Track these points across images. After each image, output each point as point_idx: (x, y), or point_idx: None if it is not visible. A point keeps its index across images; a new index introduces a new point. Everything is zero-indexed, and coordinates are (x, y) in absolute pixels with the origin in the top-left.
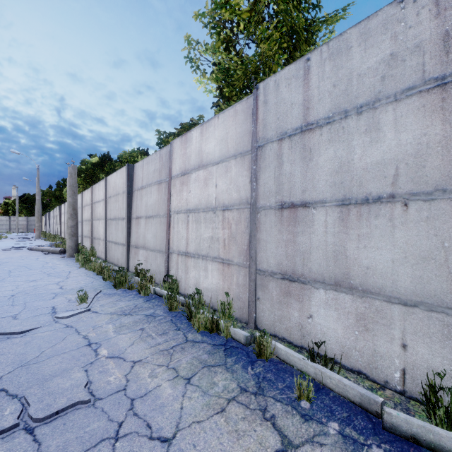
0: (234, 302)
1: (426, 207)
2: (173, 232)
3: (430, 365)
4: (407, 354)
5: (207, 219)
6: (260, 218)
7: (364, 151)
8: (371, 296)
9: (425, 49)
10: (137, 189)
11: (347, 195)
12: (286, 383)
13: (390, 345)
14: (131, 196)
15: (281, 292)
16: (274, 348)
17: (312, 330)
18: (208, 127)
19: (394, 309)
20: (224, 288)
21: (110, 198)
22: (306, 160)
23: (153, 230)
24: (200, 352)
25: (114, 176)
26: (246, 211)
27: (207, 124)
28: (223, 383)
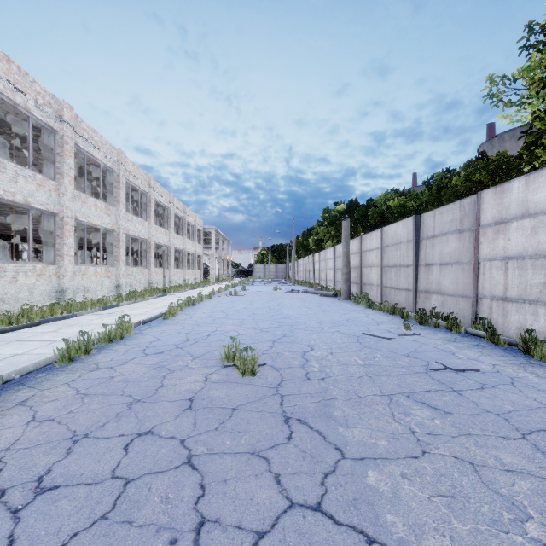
0: None
1: None
2: (483, 278)
3: None
4: None
5: (537, 266)
6: None
7: None
8: None
9: None
10: (426, 238)
11: None
12: None
13: None
14: (418, 245)
15: None
16: None
17: None
18: (537, 177)
19: None
20: None
21: (388, 247)
22: None
23: (452, 276)
24: None
25: (394, 226)
26: None
27: (536, 175)
28: None
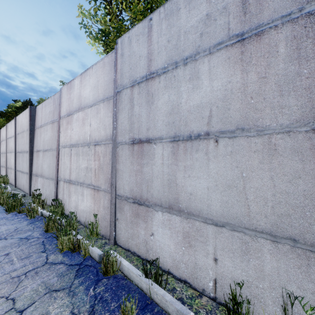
0: (101, 222)
1: (231, 143)
2: (61, 163)
3: (233, 276)
4: (218, 266)
5: (84, 152)
6: (118, 152)
7: (188, 96)
8: (193, 218)
9: (230, 10)
10: (37, 127)
11: (177, 133)
12: (119, 302)
13: (206, 258)
14: (33, 133)
15: (132, 213)
16: (119, 265)
17: (153, 246)
18: (85, 76)
19: (209, 229)
20: (94, 210)
21: (18, 134)
22: (149, 103)
23: (48, 161)
24: (52, 275)
25: (21, 116)
26: (110, 146)
27: (85, 74)
28: (57, 311)
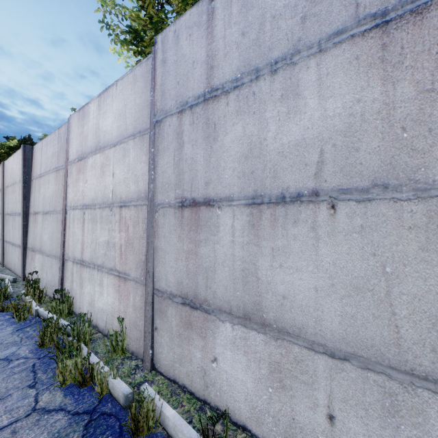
0: (130, 331)
1: (361, 212)
2: (68, 233)
3: None
4: (335, 430)
5: (104, 218)
6: (158, 219)
7: (279, 127)
8: (289, 339)
9: None
10: (35, 177)
11: (259, 191)
12: None
13: (313, 413)
14: (29, 186)
15: (181, 322)
16: (159, 417)
17: (217, 380)
18: (106, 98)
19: (318, 361)
20: (119, 310)
21: (7, 187)
22: (209, 140)
23: (49, 230)
24: (41, 437)
25: (11, 160)
26: (145, 209)
27: (105, 94)
28: None
